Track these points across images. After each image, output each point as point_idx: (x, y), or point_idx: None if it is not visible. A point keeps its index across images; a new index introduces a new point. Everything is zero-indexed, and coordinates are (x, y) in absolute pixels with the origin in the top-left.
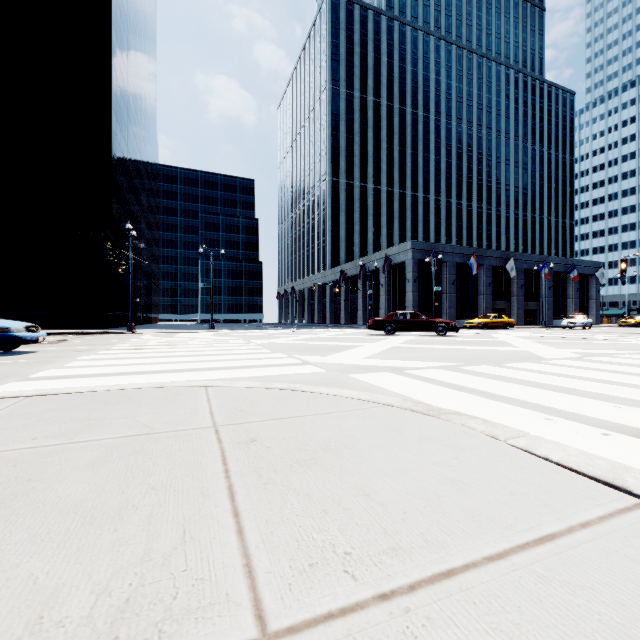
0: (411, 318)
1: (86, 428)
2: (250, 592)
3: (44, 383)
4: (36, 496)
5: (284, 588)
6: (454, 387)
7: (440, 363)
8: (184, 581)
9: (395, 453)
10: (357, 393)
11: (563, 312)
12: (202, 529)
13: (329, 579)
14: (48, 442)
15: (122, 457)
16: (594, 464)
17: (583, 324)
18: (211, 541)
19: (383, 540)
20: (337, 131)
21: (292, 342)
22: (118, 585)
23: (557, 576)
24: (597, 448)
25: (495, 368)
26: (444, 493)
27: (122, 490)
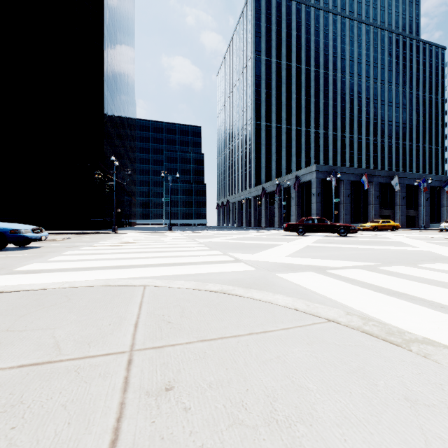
0: (318, 222)
1: None
2: None
3: (17, 277)
4: None
5: None
6: (388, 292)
7: (357, 262)
8: None
9: (389, 447)
10: (291, 300)
11: (438, 218)
12: None
13: None
14: None
15: None
16: None
17: None
18: None
19: None
20: (259, 88)
21: (226, 241)
22: None
23: None
24: None
25: (414, 269)
26: None
27: None
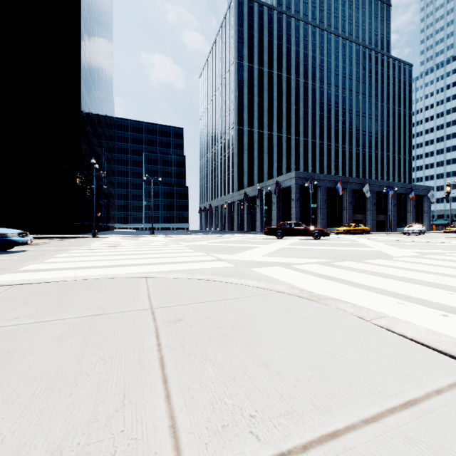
0: (295, 227)
1: (56, 310)
2: (174, 451)
3: (29, 274)
4: (12, 365)
5: (202, 447)
6: (328, 278)
7: (317, 260)
8: (121, 440)
9: (287, 330)
10: (257, 283)
11: (404, 222)
12: (138, 394)
13: (238, 439)
14: (26, 321)
15: (80, 333)
16: (440, 340)
17: (419, 231)
18: (145, 404)
19: (280, 404)
20: (242, 93)
21: (209, 244)
22: (68, 444)
23: (422, 438)
24: (440, 326)
25: (357, 263)
26: (326, 364)
27: (78, 360)
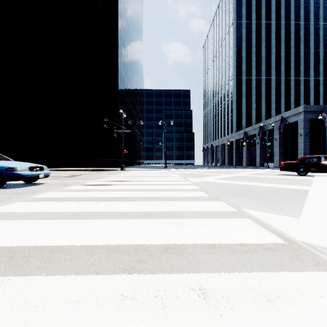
0: (326, 161)
1: None
2: None
3: None
4: None
5: None
6: None
7: None
8: None
9: None
10: None
11: None
12: None
13: None
14: None
15: None
16: None
17: None
18: None
19: None
20: (240, 48)
21: (222, 181)
22: None
23: None
24: None
25: None
26: None
27: None
